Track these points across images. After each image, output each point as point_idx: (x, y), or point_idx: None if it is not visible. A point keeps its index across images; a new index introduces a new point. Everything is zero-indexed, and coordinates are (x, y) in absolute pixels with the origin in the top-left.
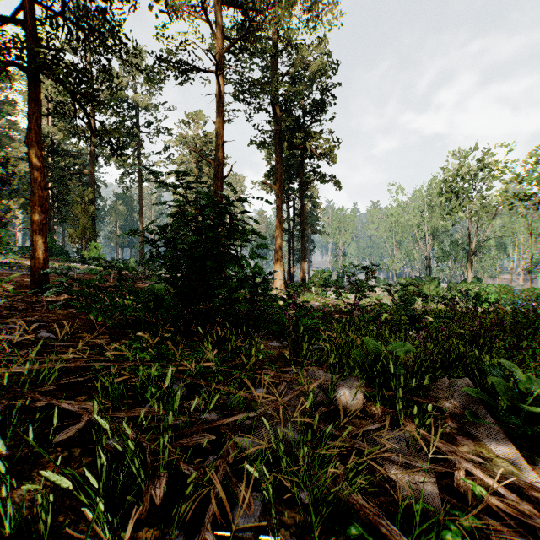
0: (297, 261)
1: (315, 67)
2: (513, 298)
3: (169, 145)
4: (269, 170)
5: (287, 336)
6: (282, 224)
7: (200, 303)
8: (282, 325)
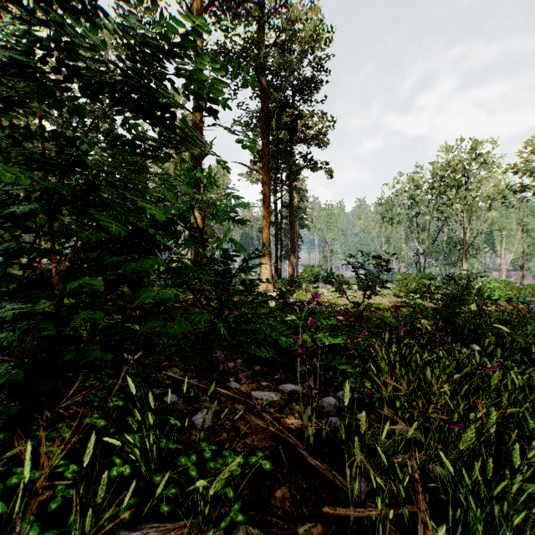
0: (284, 257)
1: (308, 34)
2: (518, 294)
3: (146, 130)
4: (255, 156)
5: (300, 401)
6: (269, 214)
7: (49, 319)
8: (276, 343)
